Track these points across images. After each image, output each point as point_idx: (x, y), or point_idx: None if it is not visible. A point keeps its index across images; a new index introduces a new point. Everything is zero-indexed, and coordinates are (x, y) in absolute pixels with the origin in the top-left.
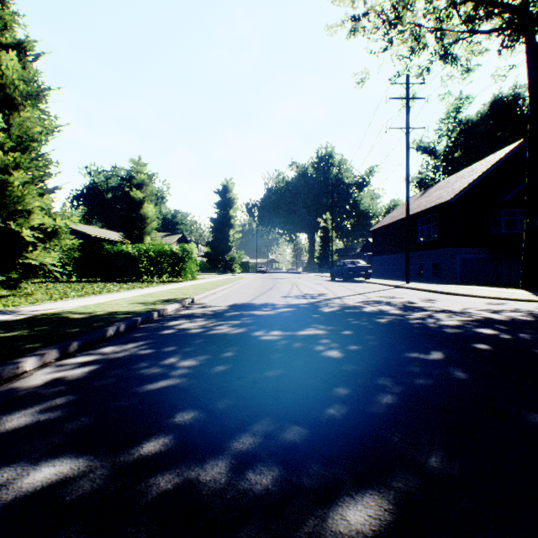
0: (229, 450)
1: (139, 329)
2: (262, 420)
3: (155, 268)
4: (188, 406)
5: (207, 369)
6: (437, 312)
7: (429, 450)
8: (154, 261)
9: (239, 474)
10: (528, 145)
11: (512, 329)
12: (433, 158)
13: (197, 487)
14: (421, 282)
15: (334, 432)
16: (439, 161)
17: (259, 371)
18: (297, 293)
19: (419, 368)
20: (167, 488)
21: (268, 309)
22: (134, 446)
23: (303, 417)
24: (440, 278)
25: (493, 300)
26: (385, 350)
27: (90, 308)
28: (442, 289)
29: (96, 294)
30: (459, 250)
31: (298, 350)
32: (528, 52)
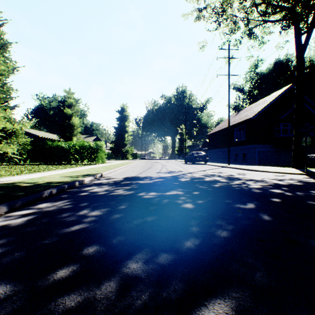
0: (119, 274)
1: (65, 192)
2: (143, 251)
3: (79, 156)
4: (93, 242)
5: (107, 217)
6: (247, 180)
7: (254, 269)
8: (78, 152)
9: (125, 292)
10: (295, 86)
11: (291, 189)
12: (242, 94)
13: (94, 304)
14: (236, 164)
15: (191, 258)
16: (245, 96)
17: (141, 217)
18: (165, 171)
19: (241, 214)
20: (71, 306)
21: (148, 180)
22: (50, 273)
23: (170, 248)
24: (246, 162)
25: (278, 174)
26: (219, 203)
27: (34, 180)
28: (249, 168)
29: (40, 172)
30: (257, 146)
31: (166, 204)
32: (295, 33)
